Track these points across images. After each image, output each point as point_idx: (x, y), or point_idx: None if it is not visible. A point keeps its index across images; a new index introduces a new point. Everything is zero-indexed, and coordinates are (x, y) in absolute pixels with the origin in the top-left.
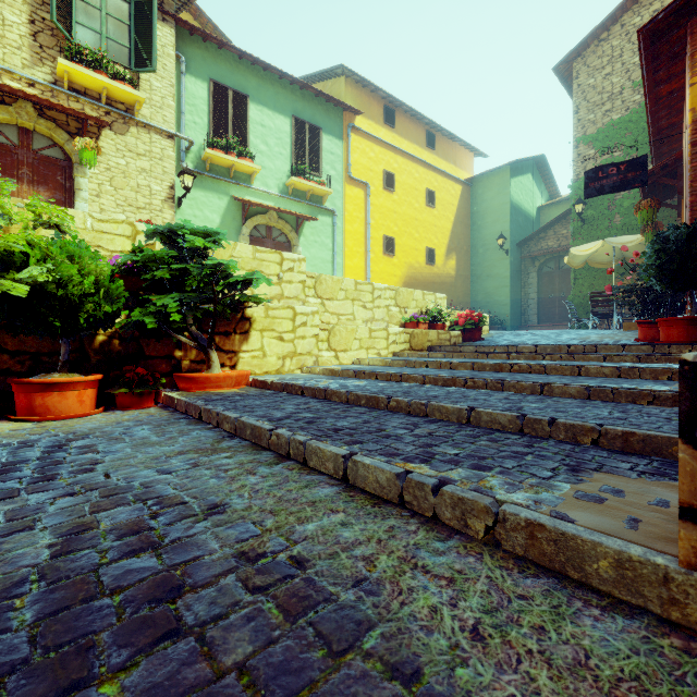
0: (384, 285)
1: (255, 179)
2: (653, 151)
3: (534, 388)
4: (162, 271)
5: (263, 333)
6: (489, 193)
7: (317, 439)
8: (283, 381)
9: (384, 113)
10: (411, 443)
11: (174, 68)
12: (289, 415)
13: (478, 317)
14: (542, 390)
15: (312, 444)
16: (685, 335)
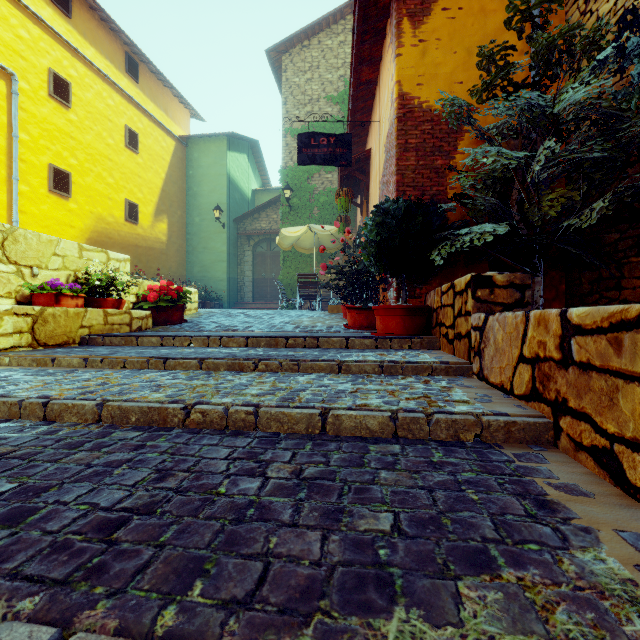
0: None
1: None
2: None
3: None
4: None
5: None
6: (206, 159)
7: None
8: None
9: None
10: None
11: None
12: None
13: (178, 291)
14: None
15: None
16: (403, 327)
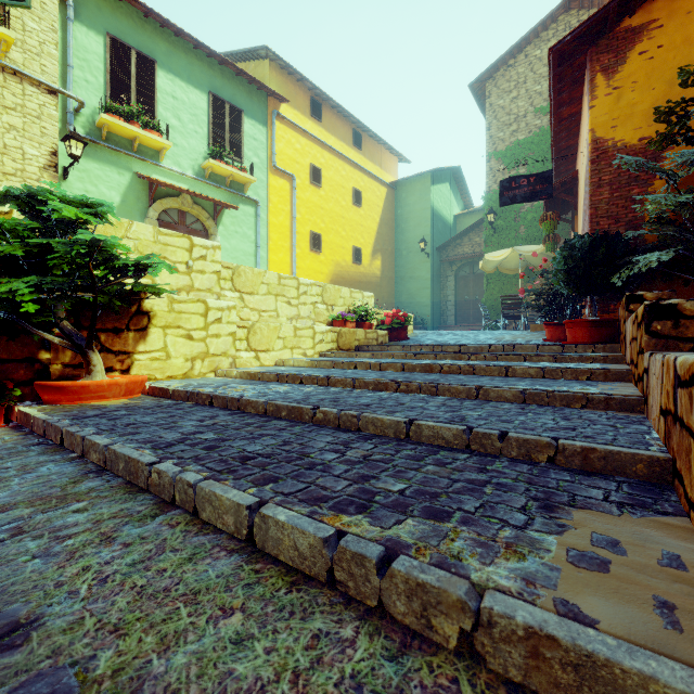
0: (311, 281)
1: (165, 156)
2: (554, 170)
3: (469, 392)
4: (13, 246)
5: (165, 331)
6: (412, 197)
7: (214, 478)
8: (188, 388)
9: (311, 105)
10: (342, 476)
11: (58, 10)
12: (184, 437)
13: (404, 316)
14: (478, 394)
15: (204, 488)
16: (588, 336)
